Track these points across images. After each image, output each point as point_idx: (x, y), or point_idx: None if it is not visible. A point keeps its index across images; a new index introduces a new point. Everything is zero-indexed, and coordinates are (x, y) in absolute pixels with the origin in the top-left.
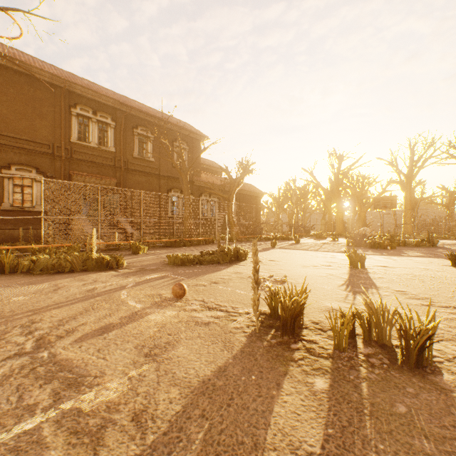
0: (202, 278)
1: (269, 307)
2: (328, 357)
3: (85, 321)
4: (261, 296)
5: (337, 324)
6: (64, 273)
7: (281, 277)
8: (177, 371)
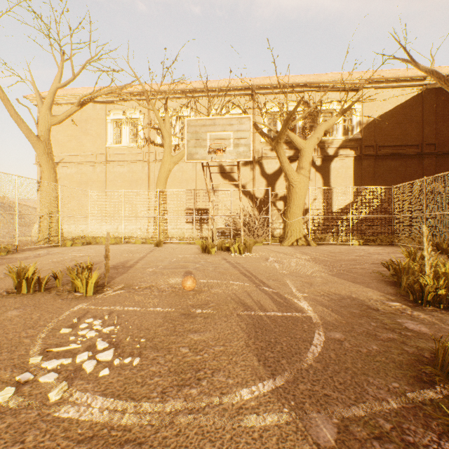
0: (230, 321)
1: (97, 284)
2: (70, 283)
3: (206, 273)
4: (104, 307)
5: (59, 275)
6: (395, 284)
7: (27, 391)
8: (136, 273)
